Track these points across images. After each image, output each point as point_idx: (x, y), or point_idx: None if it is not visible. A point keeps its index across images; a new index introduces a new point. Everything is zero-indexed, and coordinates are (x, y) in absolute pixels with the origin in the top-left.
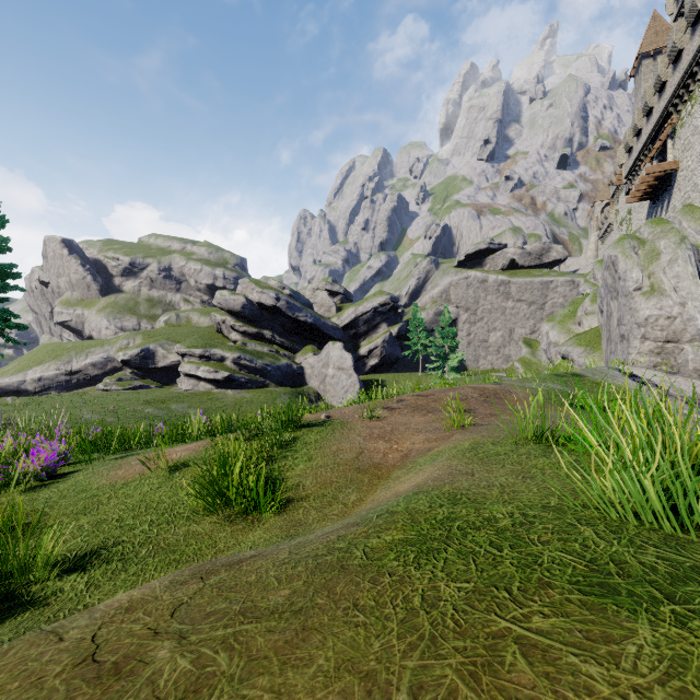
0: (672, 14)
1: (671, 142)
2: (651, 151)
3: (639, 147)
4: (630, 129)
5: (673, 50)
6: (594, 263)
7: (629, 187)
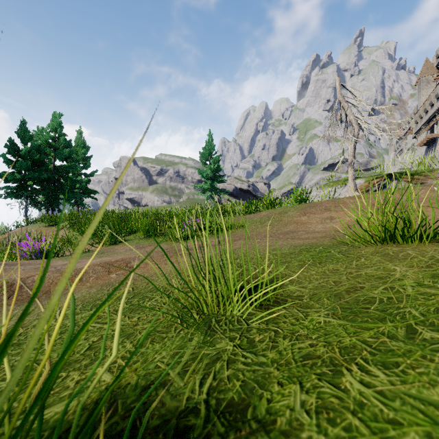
0: (435, 63)
1: (436, 126)
2: (427, 127)
3: (421, 123)
4: (417, 115)
5: (437, 95)
6: (399, 169)
7: (416, 138)
